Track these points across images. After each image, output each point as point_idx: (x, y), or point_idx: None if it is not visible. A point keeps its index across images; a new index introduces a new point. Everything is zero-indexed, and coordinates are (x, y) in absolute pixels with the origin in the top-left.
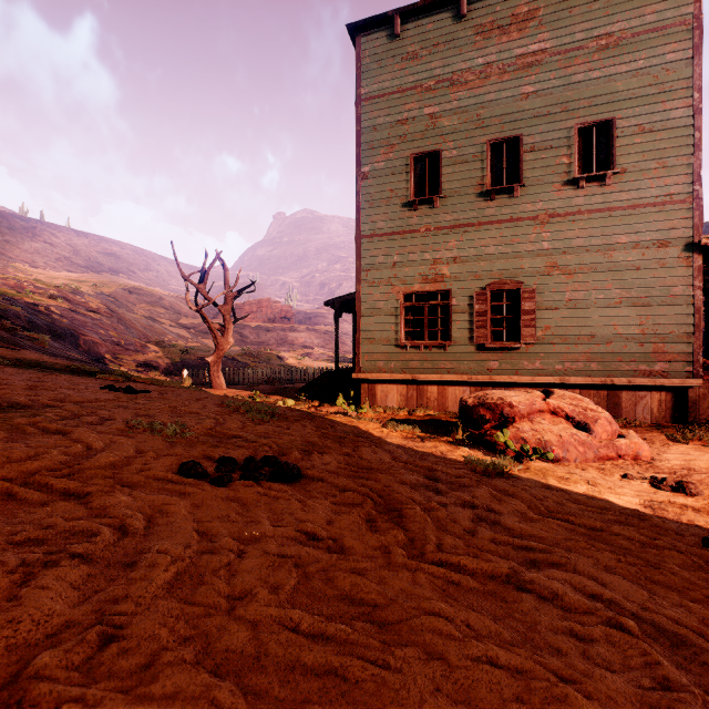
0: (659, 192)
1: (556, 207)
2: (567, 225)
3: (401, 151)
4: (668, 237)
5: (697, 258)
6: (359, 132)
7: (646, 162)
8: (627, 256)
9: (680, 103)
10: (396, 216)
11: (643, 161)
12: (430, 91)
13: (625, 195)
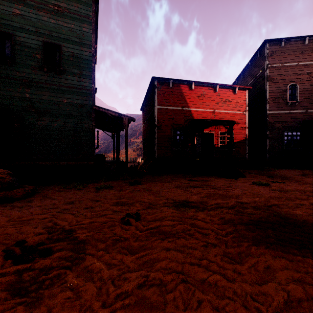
0: (80, 83)
1: (33, 78)
2: (39, 88)
3: None
4: (83, 103)
5: (93, 114)
6: None
7: (75, 69)
8: (67, 108)
9: (88, 50)
10: None
11: (74, 68)
12: None
13: (66, 81)
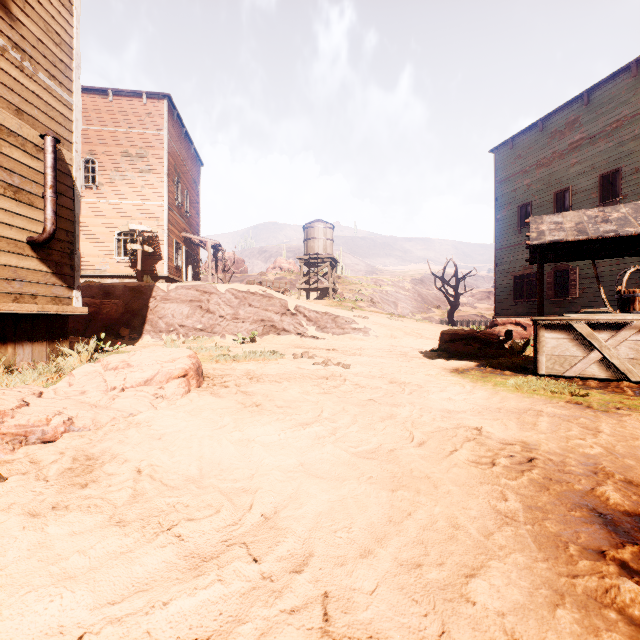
0: None
1: None
2: None
3: (513, 205)
4: None
5: None
6: (495, 199)
7: (639, 188)
8: None
9: None
10: (511, 238)
11: (637, 188)
12: (526, 172)
13: None
